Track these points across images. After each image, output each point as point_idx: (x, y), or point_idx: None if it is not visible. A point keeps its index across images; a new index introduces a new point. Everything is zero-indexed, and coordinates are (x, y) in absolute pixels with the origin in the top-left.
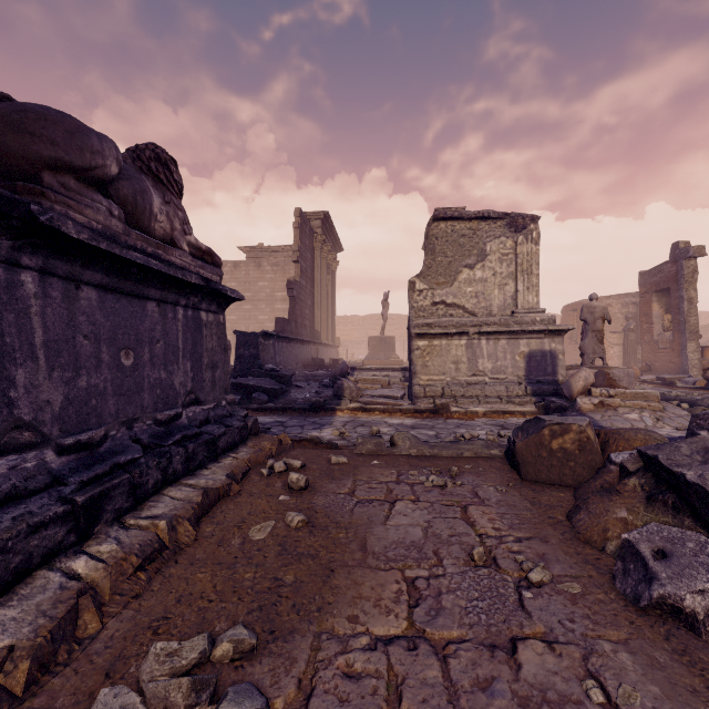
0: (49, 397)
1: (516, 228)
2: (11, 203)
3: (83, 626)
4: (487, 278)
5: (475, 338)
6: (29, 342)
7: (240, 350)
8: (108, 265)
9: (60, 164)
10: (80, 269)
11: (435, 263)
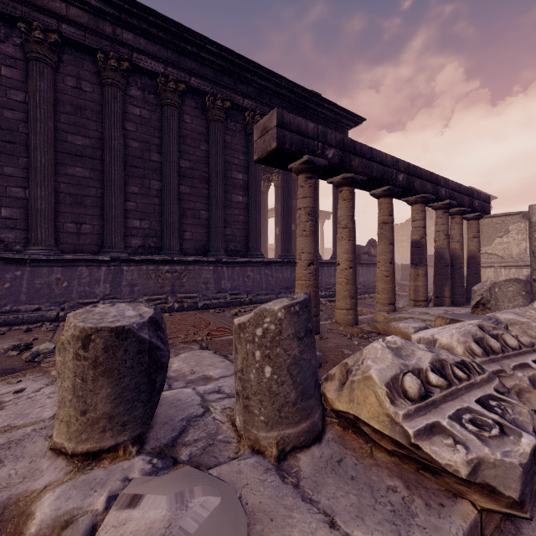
0: (361, 280)
1: (526, 218)
2: (359, 261)
3: (366, 298)
4: (510, 241)
5: (498, 268)
6: (360, 274)
7: (403, 271)
8: (366, 264)
9: (362, 253)
10: (364, 265)
11: (482, 236)
